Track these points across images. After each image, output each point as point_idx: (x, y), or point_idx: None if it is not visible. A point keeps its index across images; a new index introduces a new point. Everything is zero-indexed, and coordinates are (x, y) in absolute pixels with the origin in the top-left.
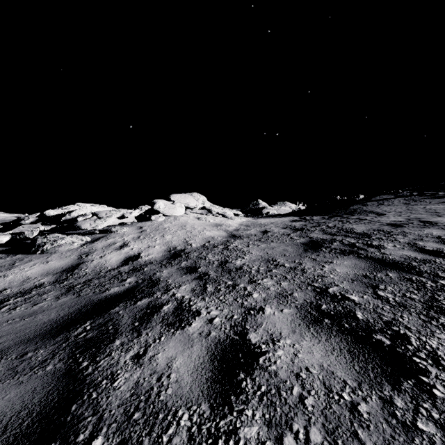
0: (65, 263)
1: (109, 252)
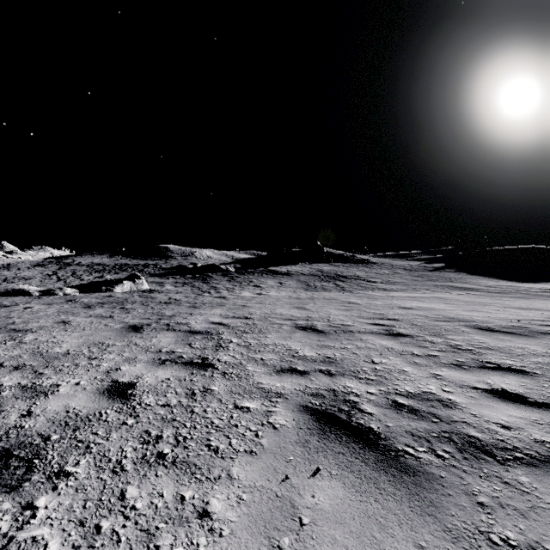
0: None
1: None
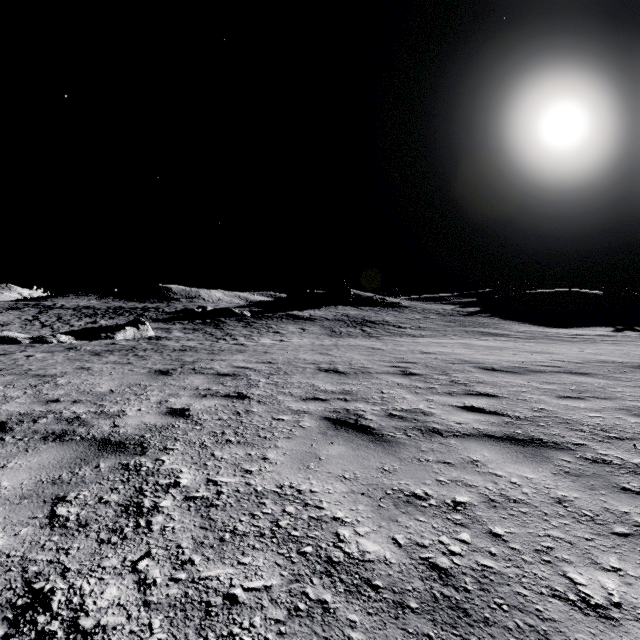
0: None
1: None
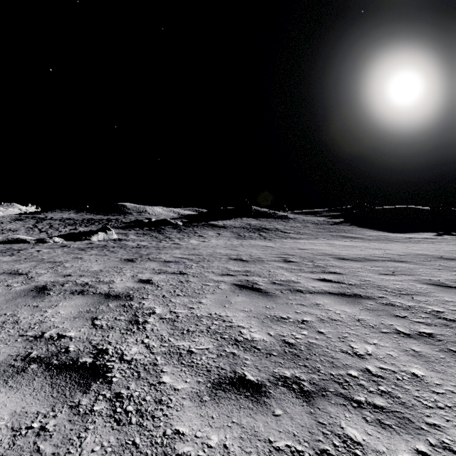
0: None
1: None
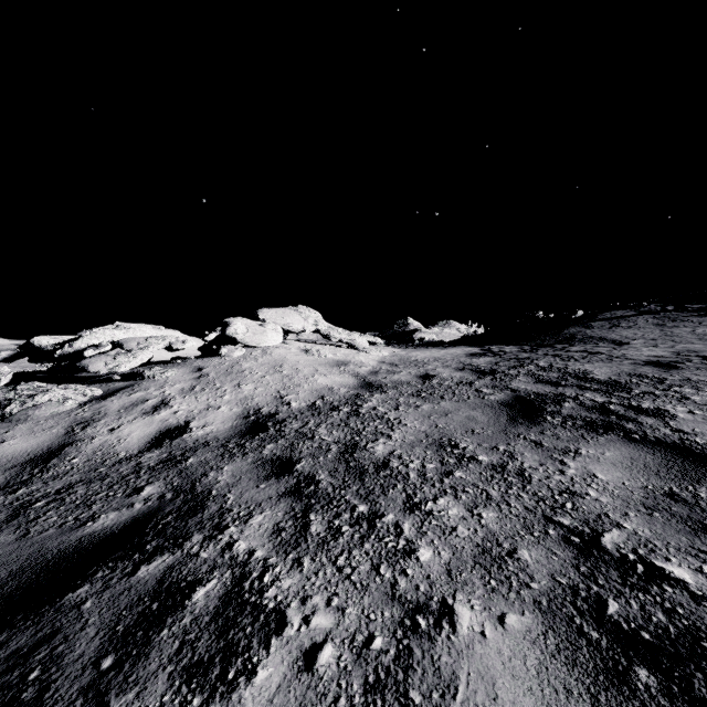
0: (38, 443)
1: (130, 420)
